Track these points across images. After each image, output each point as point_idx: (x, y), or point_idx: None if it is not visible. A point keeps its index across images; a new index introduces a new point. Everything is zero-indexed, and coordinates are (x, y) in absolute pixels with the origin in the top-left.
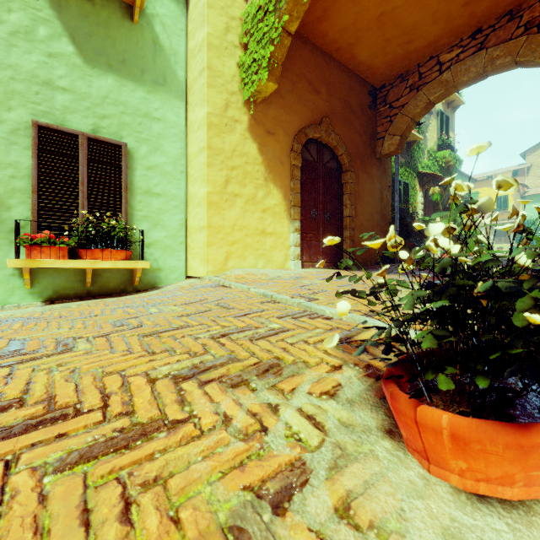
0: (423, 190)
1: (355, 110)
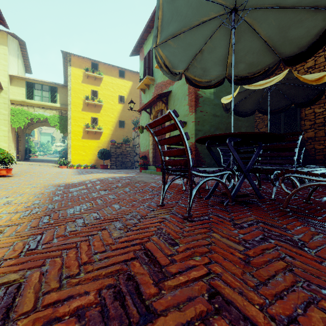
0: None
1: None
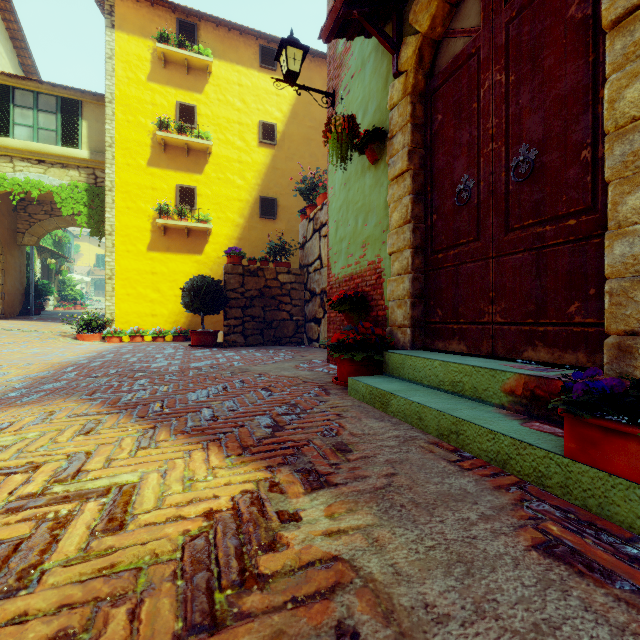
0: (41, 258)
1: (5, 213)
